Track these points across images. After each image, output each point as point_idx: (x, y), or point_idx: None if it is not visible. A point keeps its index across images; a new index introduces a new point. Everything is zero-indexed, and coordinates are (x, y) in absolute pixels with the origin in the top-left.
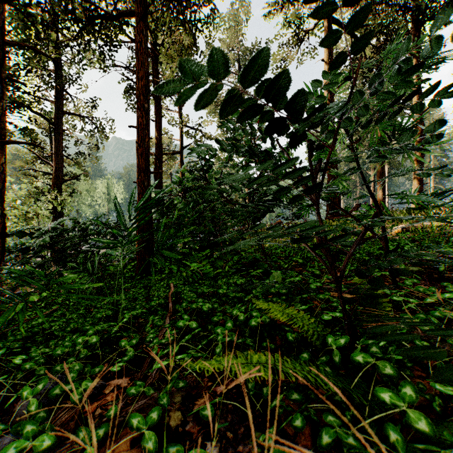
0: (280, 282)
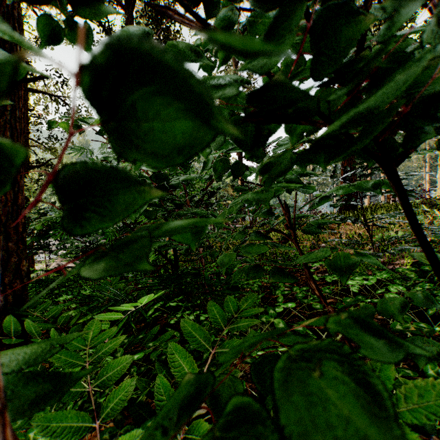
0: None
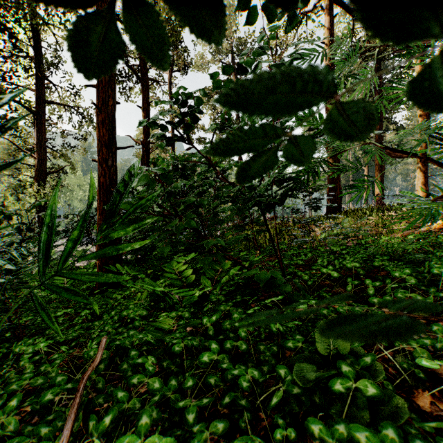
0: (346, 350)
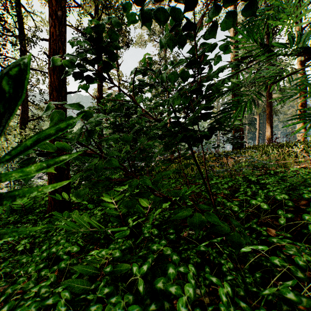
0: None
